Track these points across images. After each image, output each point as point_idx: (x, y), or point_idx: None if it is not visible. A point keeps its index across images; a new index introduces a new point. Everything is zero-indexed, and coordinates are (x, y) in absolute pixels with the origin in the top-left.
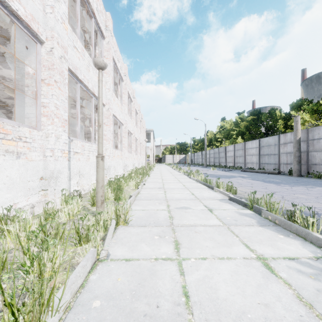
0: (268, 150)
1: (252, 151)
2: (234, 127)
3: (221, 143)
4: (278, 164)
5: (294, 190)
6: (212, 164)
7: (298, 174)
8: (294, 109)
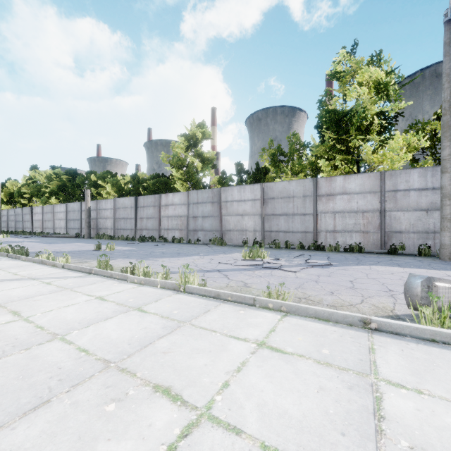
0: (74, 215)
1: (61, 215)
2: (47, 183)
3: (30, 201)
4: (81, 229)
5: (53, 245)
6: (12, 231)
7: (88, 236)
8: (101, 179)
